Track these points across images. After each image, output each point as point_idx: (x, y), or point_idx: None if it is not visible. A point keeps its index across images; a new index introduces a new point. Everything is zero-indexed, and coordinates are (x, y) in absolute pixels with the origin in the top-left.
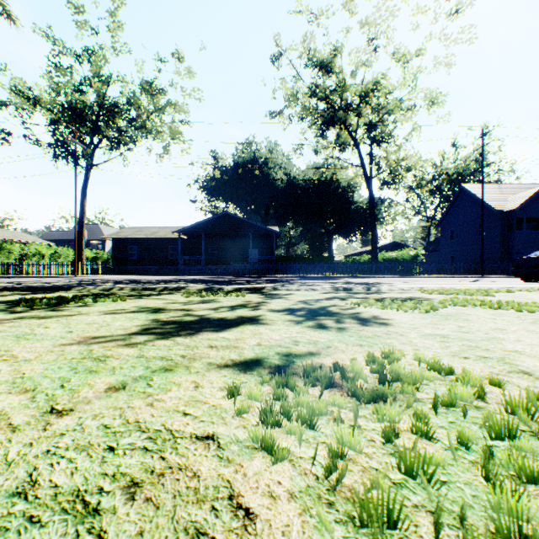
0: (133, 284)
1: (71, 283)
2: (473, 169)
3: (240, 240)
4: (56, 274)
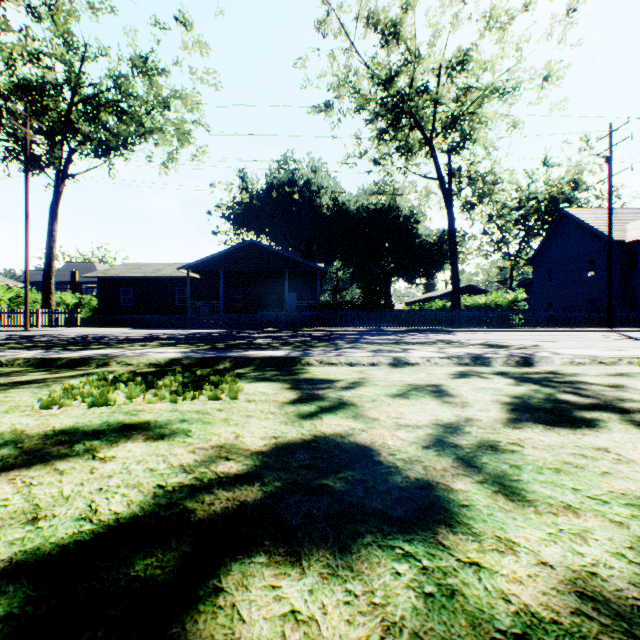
0: (43, 347)
1: None
2: (567, 194)
3: (272, 280)
4: (5, 326)
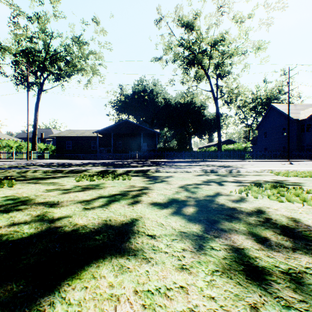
0: (51, 167)
1: (6, 166)
2: (276, 96)
3: (135, 138)
4: (17, 158)
